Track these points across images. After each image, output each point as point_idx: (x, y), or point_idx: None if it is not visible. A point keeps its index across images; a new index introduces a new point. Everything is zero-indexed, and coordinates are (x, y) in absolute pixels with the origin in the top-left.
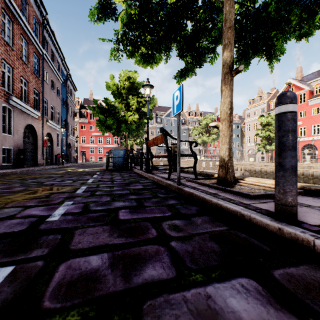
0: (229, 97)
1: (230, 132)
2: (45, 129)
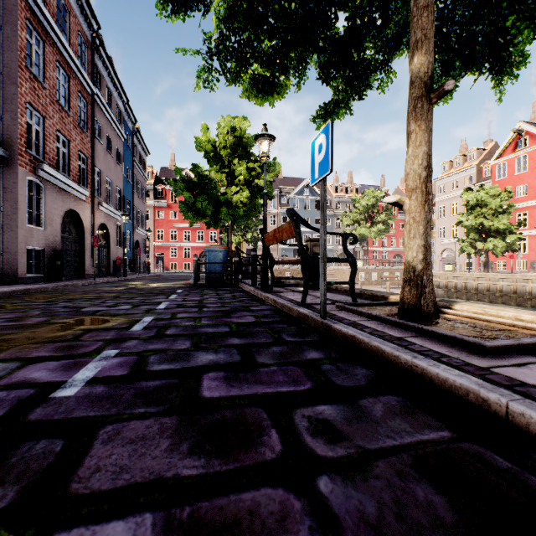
0: (424, 144)
1: (427, 213)
2: (97, 217)
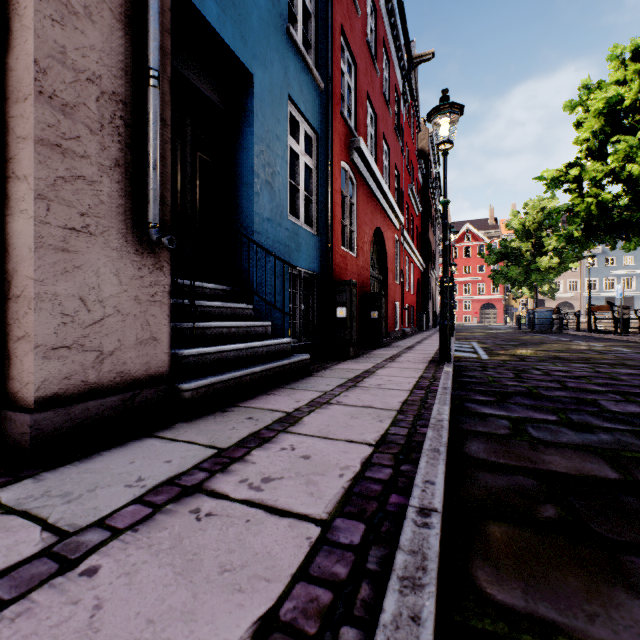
0: None
1: None
2: (434, 288)
